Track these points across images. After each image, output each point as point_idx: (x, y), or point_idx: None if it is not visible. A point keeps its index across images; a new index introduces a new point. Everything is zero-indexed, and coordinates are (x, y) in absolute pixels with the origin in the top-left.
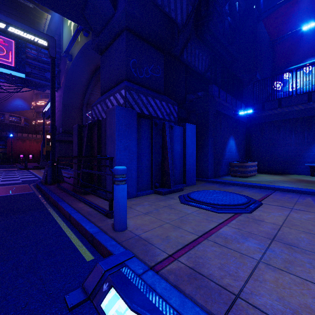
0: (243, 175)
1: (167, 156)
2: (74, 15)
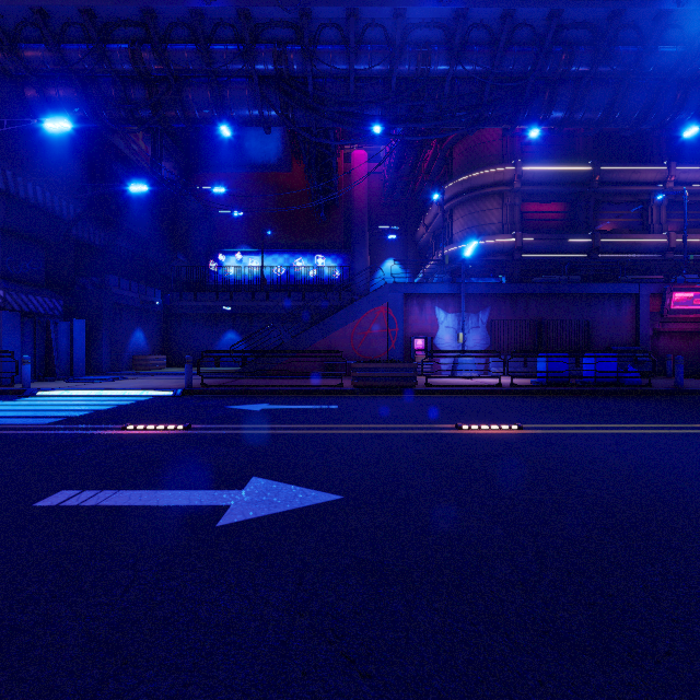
0: (146, 368)
1: (53, 350)
2: None
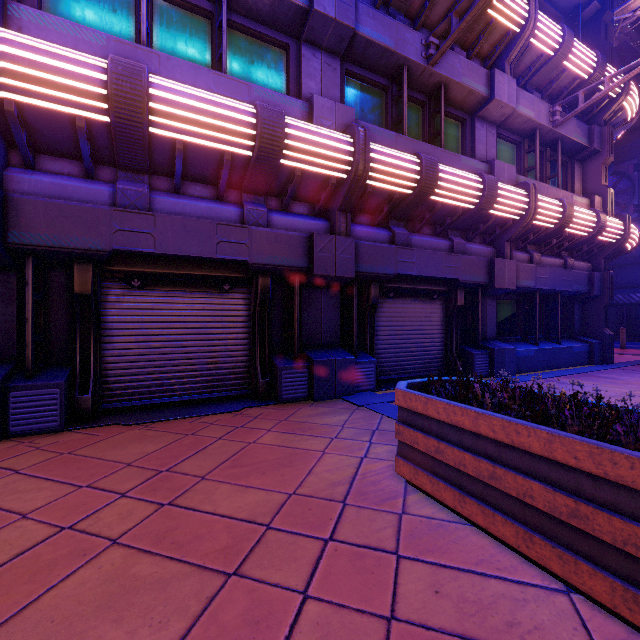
0: None
1: None
2: None
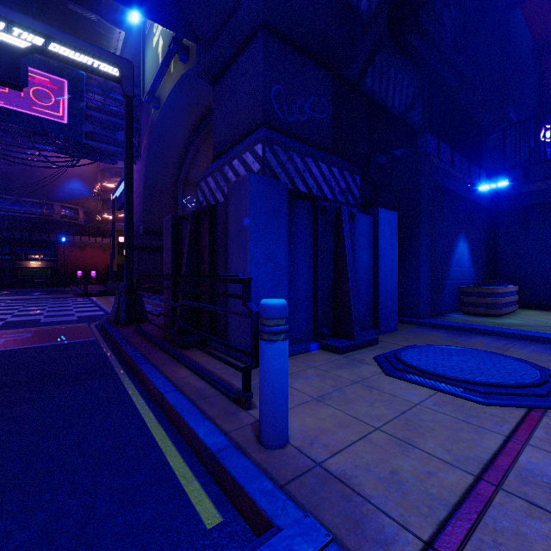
0: (492, 312)
1: (346, 274)
2: (166, 13)
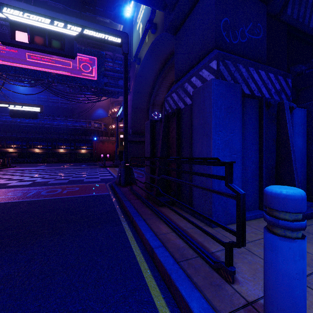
0: None
1: (289, 156)
2: None
